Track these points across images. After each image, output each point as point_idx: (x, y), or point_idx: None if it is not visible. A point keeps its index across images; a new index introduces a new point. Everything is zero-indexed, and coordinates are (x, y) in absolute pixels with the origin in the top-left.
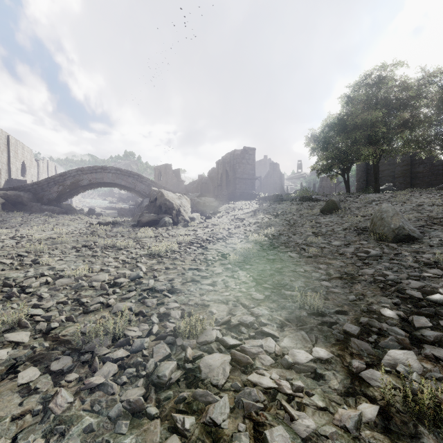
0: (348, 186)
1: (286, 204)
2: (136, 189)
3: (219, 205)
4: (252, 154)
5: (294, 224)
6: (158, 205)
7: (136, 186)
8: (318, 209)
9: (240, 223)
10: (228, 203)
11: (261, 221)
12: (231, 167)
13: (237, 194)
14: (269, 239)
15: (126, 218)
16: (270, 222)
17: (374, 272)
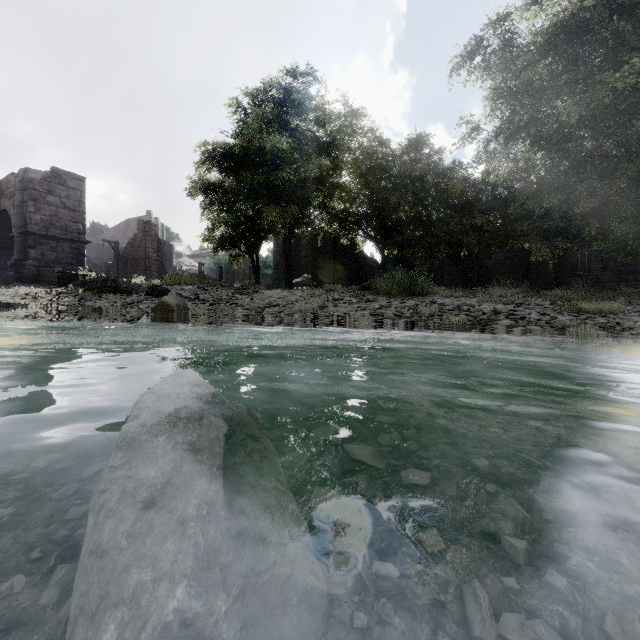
0: (258, 274)
1: (106, 302)
2: None
3: None
4: (78, 187)
5: None
6: None
7: None
8: None
9: None
10: None
11: None
12: (15, 205)
13: (29, 269)
14: None
15: None
16: None
17: None
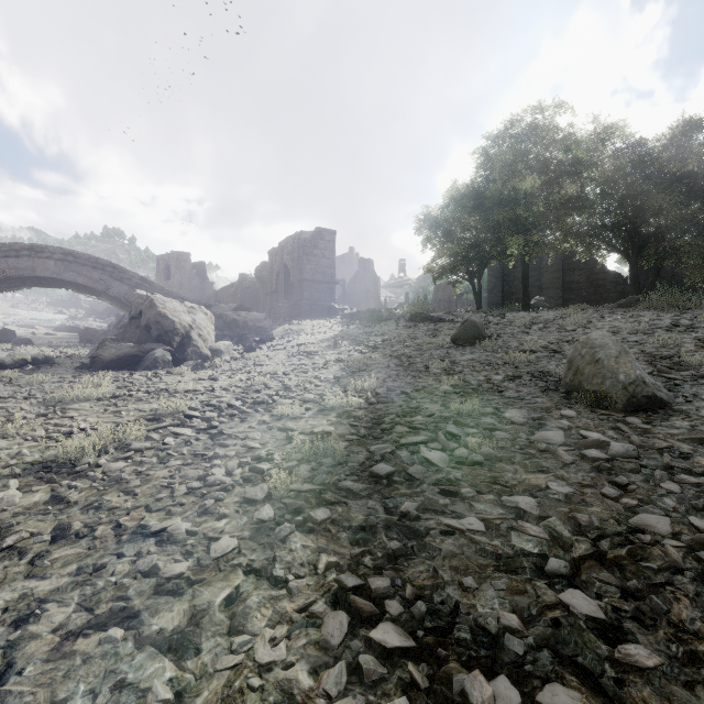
0: (479, 299)
1: (388, 326)
2: (108, 293)
3: (272, 327)
4: (331, 240)
5: (411, 365)
6: (144, 324)
7: (110, 287)
8: (446, 336)
9: (308, 362)
10: (288, 323)
11: (347, 357)
12: (295, 260)
13: (304, 307)
14: (369, 404)
15: (84, 349)
16: (364, 360)
17: (670, 522)
